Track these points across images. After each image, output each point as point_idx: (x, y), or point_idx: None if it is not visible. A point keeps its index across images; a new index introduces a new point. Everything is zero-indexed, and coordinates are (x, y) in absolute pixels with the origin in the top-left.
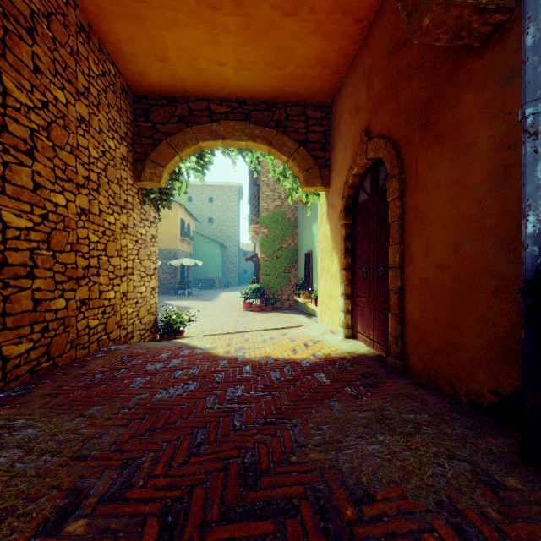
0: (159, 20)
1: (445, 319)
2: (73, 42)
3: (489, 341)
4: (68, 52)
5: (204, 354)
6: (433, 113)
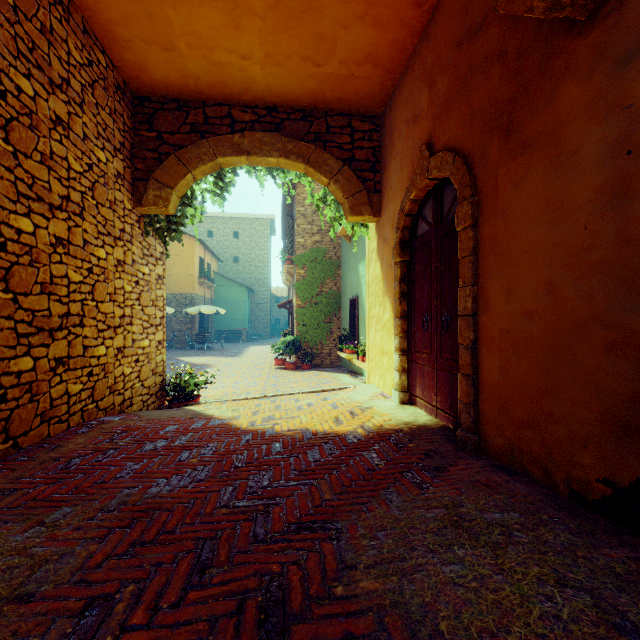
0: None
1: (536, 382)
2: (44, 16)
3: (599, 413)
4: (36, 29)
5: (222, 427)
6: (518, 115)
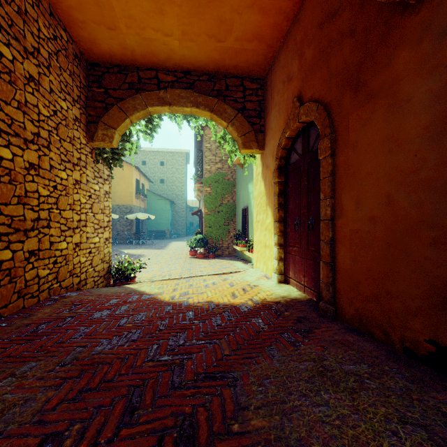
0: None
1: (378, 268)
2: (20, 2)
3: (426, 291)
4: (14, 10)
5: (150, 300)
6: (364, 74)
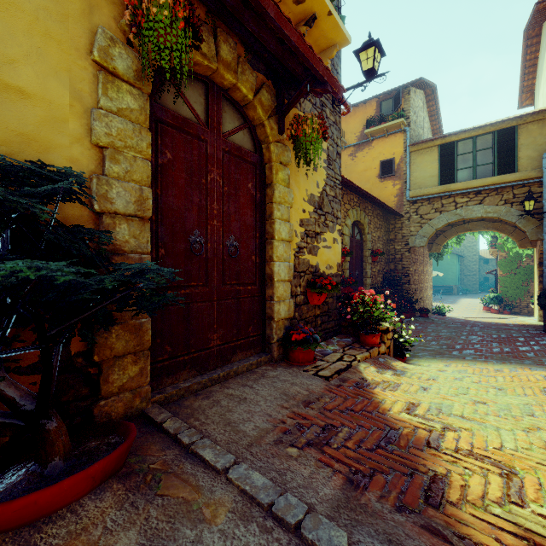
0: None
1: None
2: None
3: None
4: None
5: (463, 319)
6: None
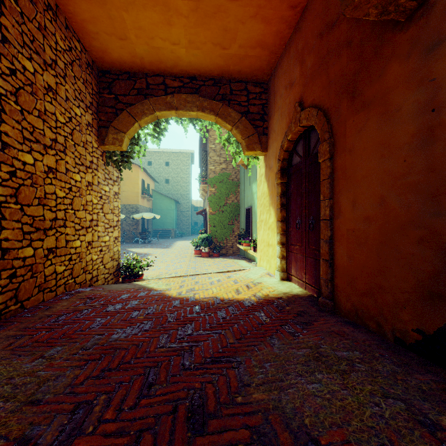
0: (119, 2)
1: (372, 264)
2: (40, 18)
3: (414, 285)
4: (35, 27)
5: (159, 295)
6: (360, 84)
